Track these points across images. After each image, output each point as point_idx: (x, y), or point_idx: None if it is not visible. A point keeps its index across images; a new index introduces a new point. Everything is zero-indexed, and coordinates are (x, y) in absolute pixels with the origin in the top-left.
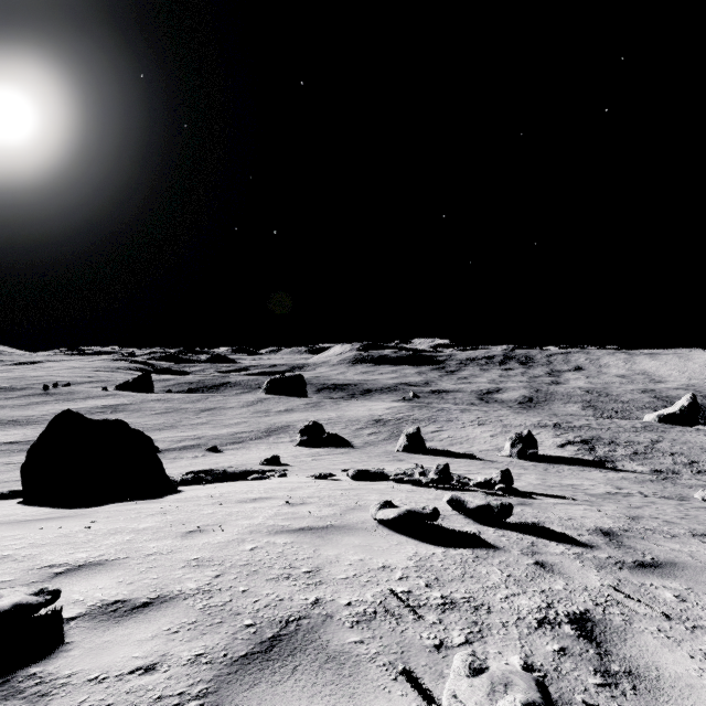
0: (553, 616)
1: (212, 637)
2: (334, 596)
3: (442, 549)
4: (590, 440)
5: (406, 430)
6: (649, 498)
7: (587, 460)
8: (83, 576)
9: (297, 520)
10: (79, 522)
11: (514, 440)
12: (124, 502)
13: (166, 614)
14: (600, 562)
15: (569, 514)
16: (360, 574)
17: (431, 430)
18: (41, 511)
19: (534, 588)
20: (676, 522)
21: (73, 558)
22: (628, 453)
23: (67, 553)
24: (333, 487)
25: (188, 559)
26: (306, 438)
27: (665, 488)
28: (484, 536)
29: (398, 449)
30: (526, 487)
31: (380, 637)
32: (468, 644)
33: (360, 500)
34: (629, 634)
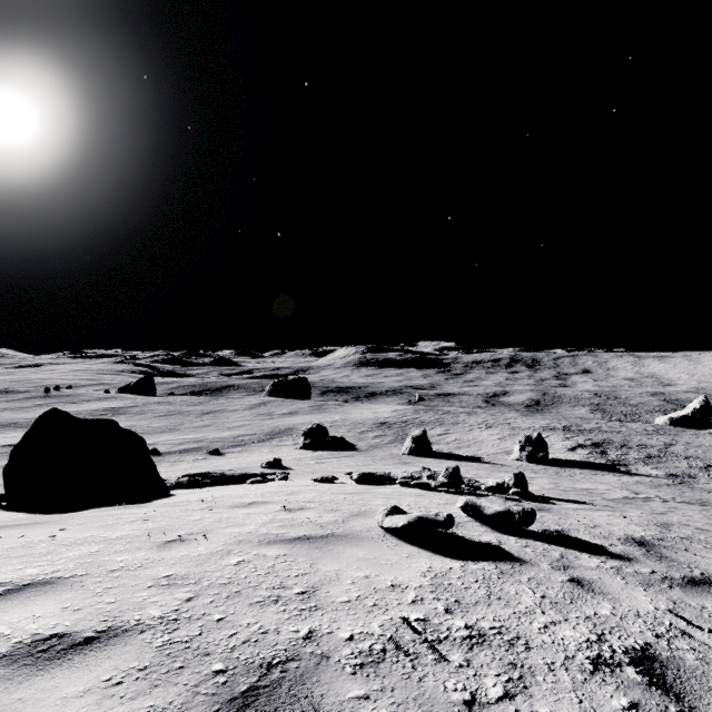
0: (608, 653)
1: (165, 691)
2: (333, 626)
3: (461, 563)
4: (601, 443)
5: (412, 433)
6: (669, 503)
7: (599, 464)
8: (22, 599)
9: (294, 527)
10: (47, 530)
11: (523, 443)
12: (107, 507)
13: (111, 656)
14: (644, 578)
15: (593, 521)
16: (364, 595)
17: (438, 433)
18: (14, 516)
19: (576, 613)
20: (710, 529)
21: (20, 575)
22: (641, 457)
23: (16, 568)
24: (336, 490)
25: (158, 577)
26: (309, 441)
27: (683, 492)
28: (506, 547)
29: (404, 452)
30: (540, 491)
31: (391, 688)
32: (508, 699)
33: (364, 505)
34: (711, 681)
